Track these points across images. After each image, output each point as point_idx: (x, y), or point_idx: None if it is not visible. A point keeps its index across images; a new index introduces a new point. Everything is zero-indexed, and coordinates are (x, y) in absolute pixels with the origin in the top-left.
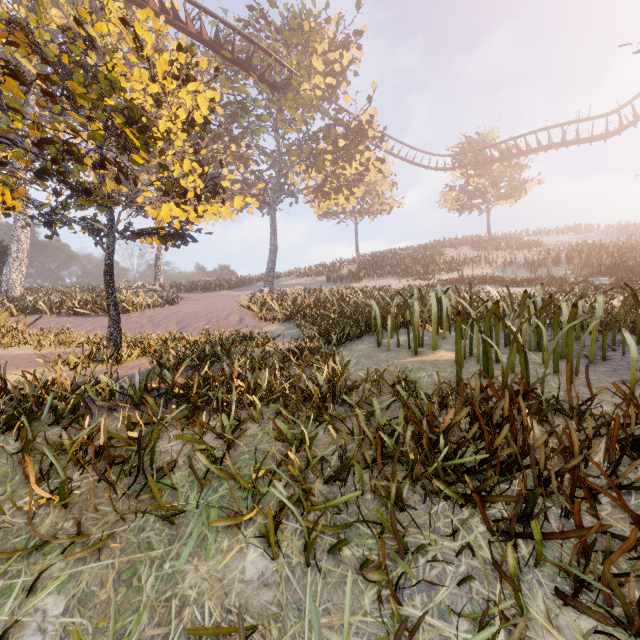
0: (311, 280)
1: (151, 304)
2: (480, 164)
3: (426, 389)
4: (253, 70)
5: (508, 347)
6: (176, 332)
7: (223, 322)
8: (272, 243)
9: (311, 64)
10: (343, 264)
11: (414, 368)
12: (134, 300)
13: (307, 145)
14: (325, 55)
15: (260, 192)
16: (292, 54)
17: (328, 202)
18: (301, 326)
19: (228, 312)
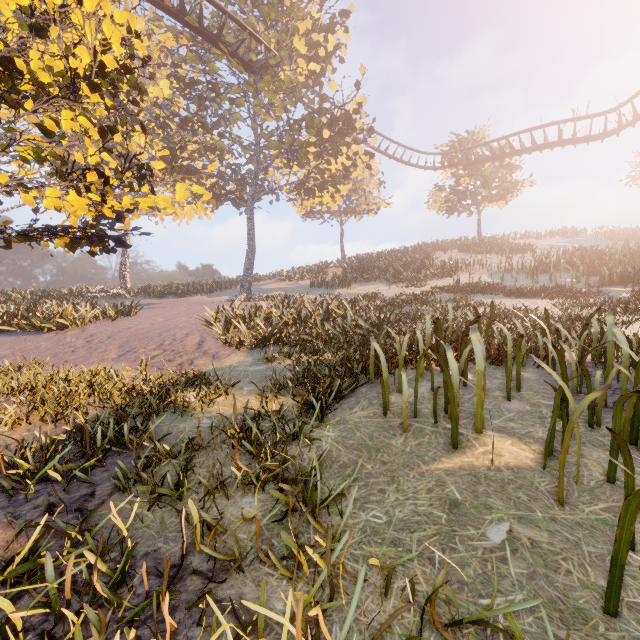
0: (293, 284)
1: (101, 316)
2: (471, 163)
3: (539, 635)
4: (224, 45)
5: (594, 425)
6: (103, 368)
7: (177, 346)
8: (249, 244)
9: (292, 45)
10: (328, 267)
11: (467, 502)
12: (73, 313)
13: (288, 135)
14: (308, 36)
15: (237, 188)
16: (270, 30)
17: (312, 200)
18: (273, 358)
19: (188, 330)
